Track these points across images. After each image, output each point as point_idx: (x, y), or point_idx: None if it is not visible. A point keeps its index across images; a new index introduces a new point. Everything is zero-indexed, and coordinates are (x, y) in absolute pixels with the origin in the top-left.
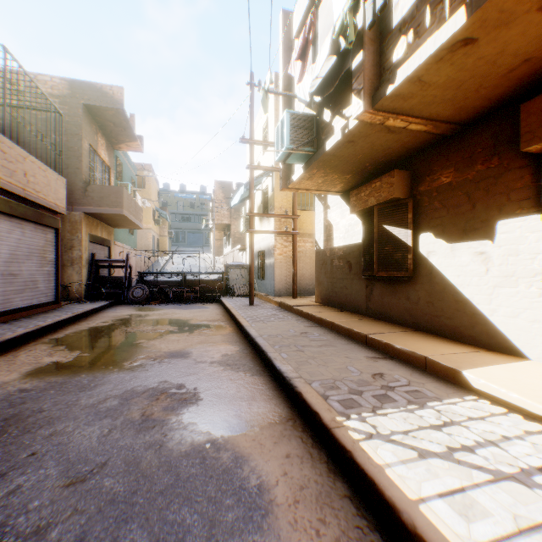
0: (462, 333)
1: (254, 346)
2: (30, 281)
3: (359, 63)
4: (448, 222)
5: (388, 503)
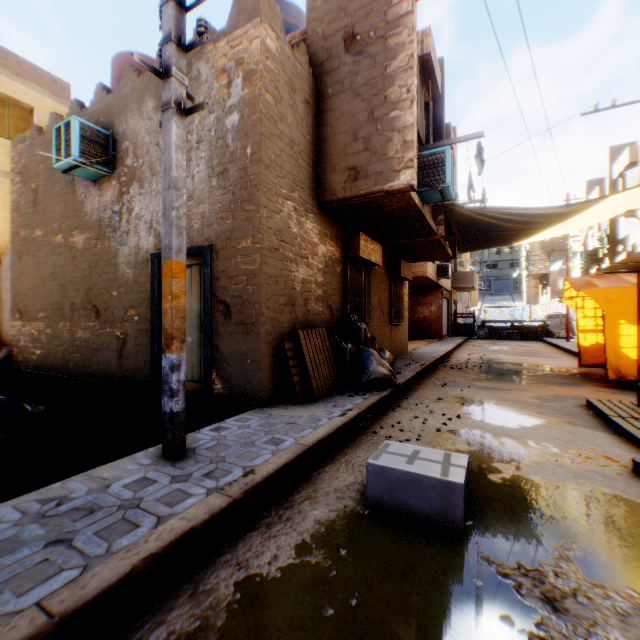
0: None
1: (563, 350)
2: (444, 324)
3: (606, 248)
4: None
5: None
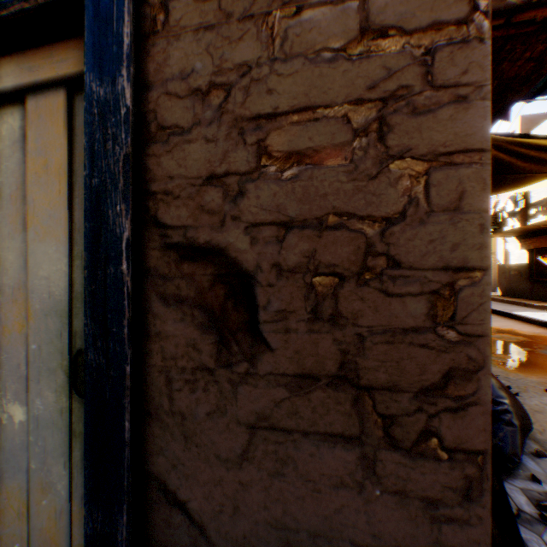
0: None
1: None
2: None
3: (517, 211)
4: None
5: (514, 315)
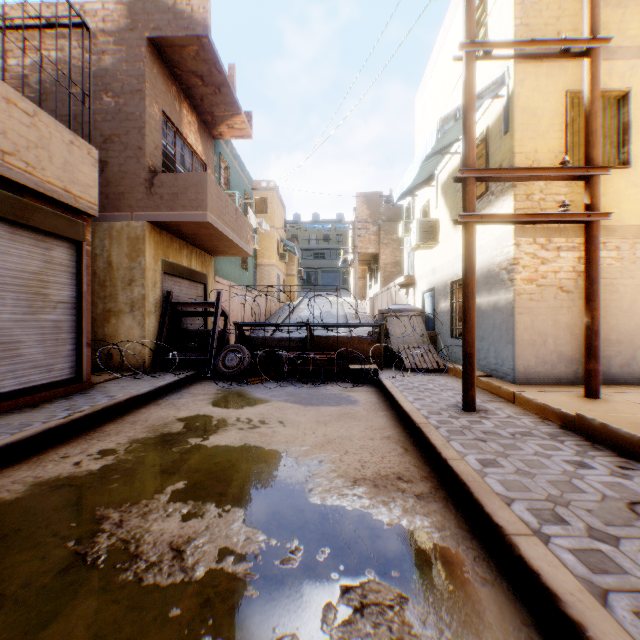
0: None
1: None
2: None
3: None
4: None
5: None
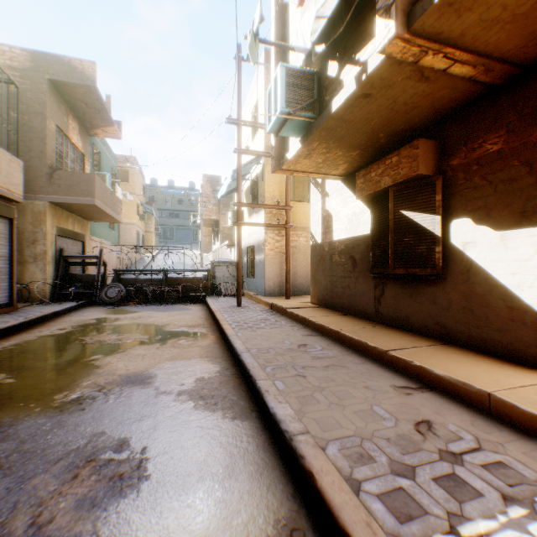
0: (520, 351)
1: (239, 365)
2: None
3: None
4: (496, 202)
5: None
